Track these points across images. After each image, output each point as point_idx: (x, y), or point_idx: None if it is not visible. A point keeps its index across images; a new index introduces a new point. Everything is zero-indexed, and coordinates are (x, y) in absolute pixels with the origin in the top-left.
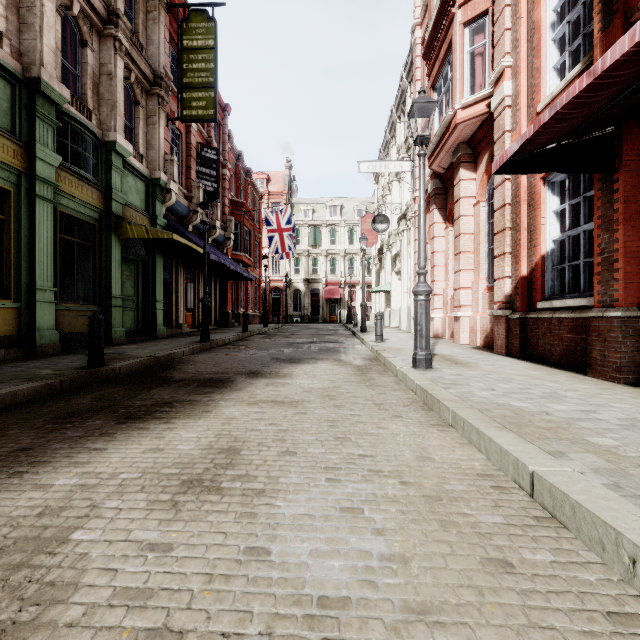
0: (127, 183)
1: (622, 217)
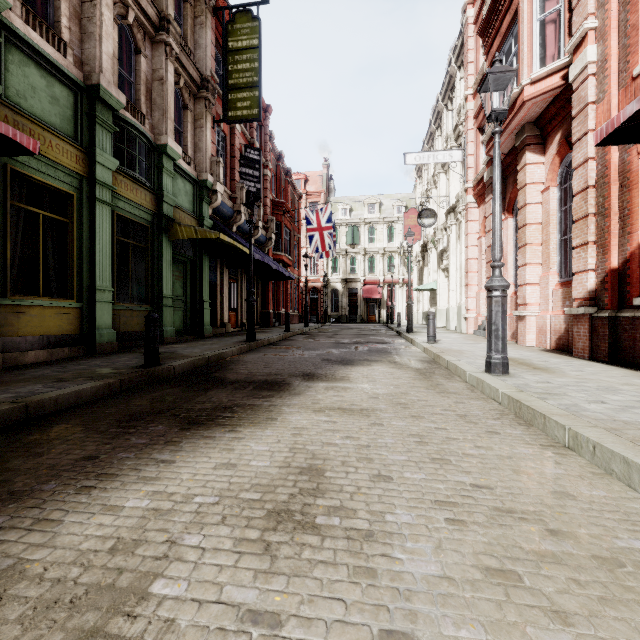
0: (177, 185)
1: None
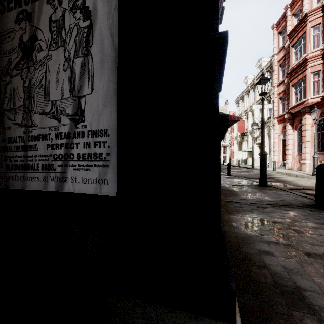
0: None
1: None
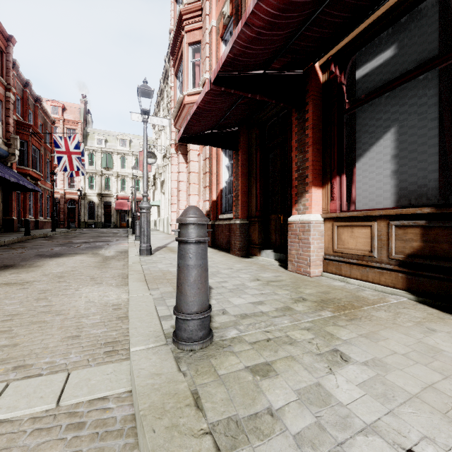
0: None
1: (240, 174)
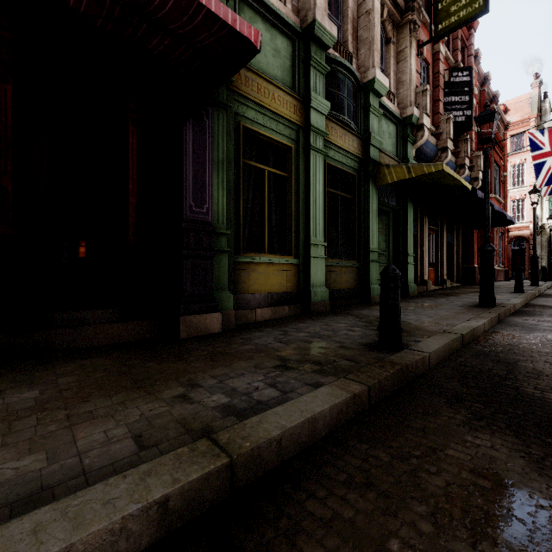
0: (380, 128)
1: None
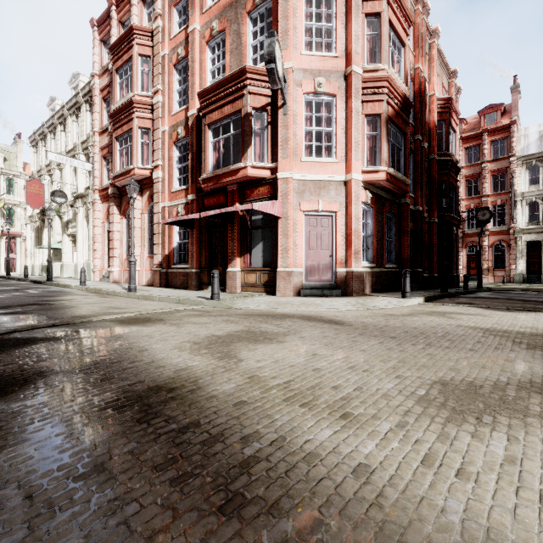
0: None
1: (195, 242)
